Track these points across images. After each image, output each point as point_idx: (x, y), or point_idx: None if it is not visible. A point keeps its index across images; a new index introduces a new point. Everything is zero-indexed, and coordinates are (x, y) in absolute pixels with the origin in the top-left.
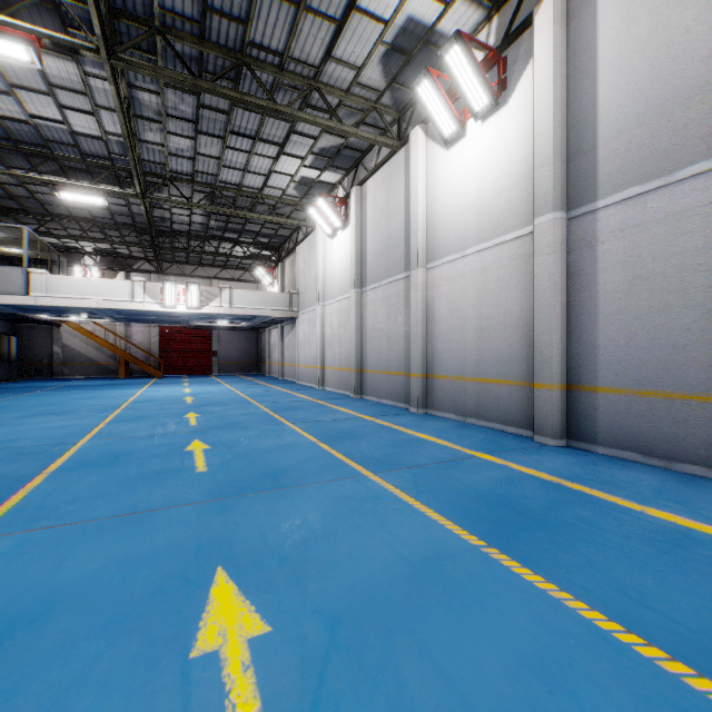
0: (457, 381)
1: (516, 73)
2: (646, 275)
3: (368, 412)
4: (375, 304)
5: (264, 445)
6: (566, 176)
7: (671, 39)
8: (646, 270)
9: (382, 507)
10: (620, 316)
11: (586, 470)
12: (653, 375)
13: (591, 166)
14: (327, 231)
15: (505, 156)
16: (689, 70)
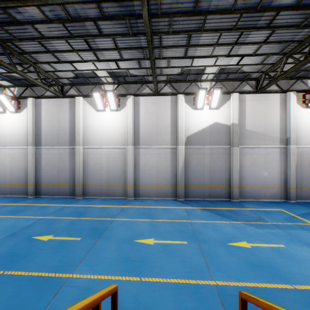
0: (3, 184)
1: (23, 107)
2: (50, 163)
3: None
4: None
5: None
6: (35, 138)
7: (53, 123)
8: (50, 162)
9: None
10: (45, 170)
11: (36, 201)
12: (51, 181)
13: (40, 139)
14: None
15: (20, 126)
16: (55, 130)
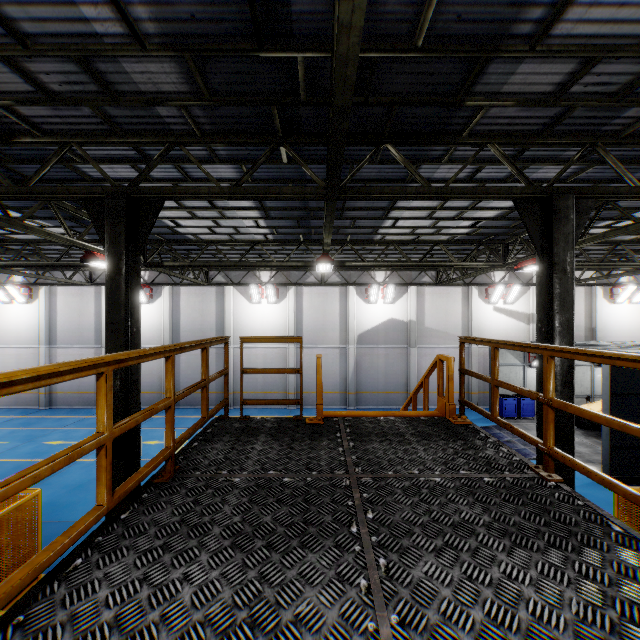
0: None
1: (157, 296)
2: (191, 366)
3: (83, 414)
4: (67, 356)
5: (82, 434)
6: (173, 335)
7: (195, 317)
8: (191, 365)
9: (151, 430)
10: (186, 374)
11: (180, 413)
12: None
13: (179, 336)
14: (4, 300)
15: (152, 320)
16: (198, 326)
